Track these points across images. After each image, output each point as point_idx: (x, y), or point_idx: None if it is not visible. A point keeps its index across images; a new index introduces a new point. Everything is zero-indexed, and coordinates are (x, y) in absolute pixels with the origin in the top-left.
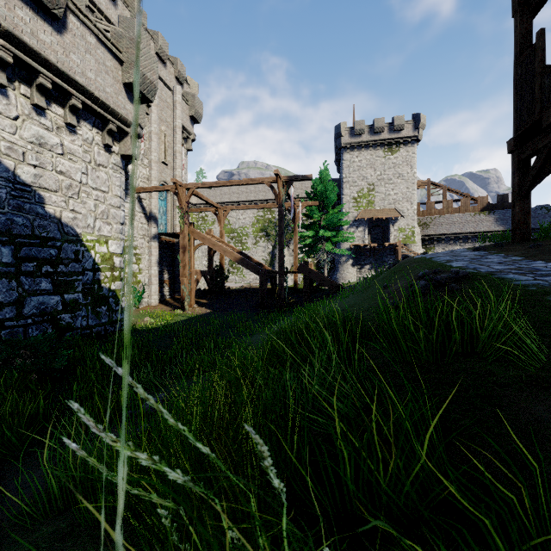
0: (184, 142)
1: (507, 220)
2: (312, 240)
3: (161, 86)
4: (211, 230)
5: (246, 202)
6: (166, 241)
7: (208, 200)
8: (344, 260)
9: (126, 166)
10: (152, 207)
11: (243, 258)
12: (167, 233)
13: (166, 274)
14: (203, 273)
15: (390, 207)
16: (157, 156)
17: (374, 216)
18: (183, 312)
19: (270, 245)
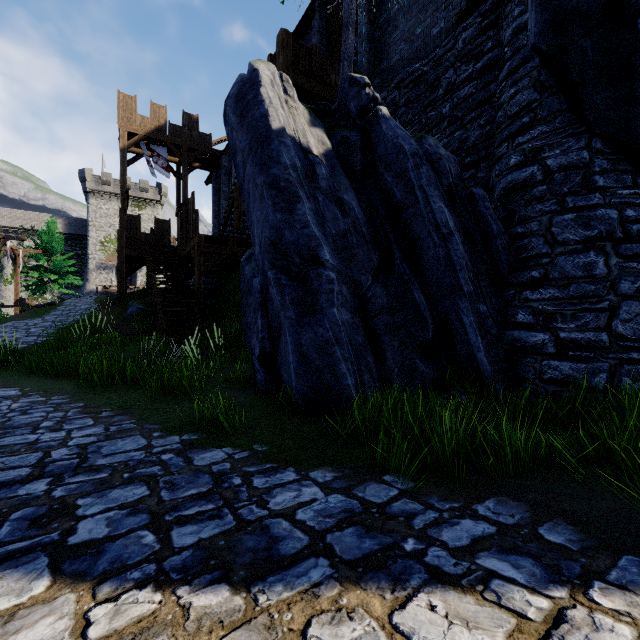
0: None
1: None
2: (38, 281)
3: None
4: None
5: None
6: None
7: None
8: None
9: None
10: None
11: None
12: None
13: None
14: None
15: None
16: None
17: None
18: None
19: None
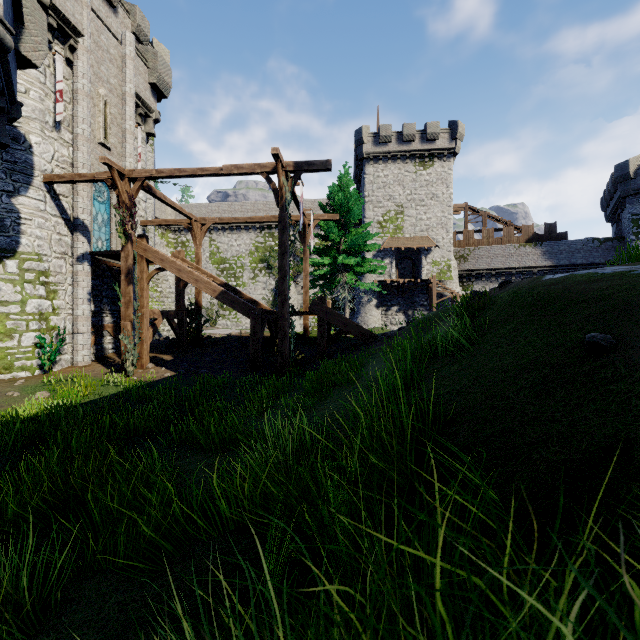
0: (142, 122)
1: (556, 254)
2: (329, 270)
3: (98, 25)
4: (180, 251)
5: (241, 224)
6: (108, 266)
7: (175, 204)
8: (367, 300)
9: (3, 121)
10: (79, 210)
11: (225, 292)
12: (104, 252)
13: (108, 316)
14: (166, 314)
15: (422, 235)
16: (87, 129)
17: (404, 245)
18: (124, 378)
19: (273, 281)
